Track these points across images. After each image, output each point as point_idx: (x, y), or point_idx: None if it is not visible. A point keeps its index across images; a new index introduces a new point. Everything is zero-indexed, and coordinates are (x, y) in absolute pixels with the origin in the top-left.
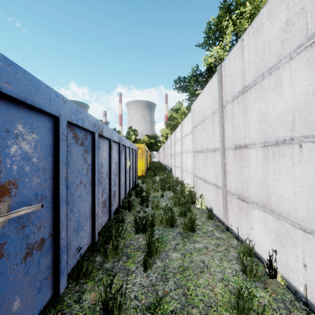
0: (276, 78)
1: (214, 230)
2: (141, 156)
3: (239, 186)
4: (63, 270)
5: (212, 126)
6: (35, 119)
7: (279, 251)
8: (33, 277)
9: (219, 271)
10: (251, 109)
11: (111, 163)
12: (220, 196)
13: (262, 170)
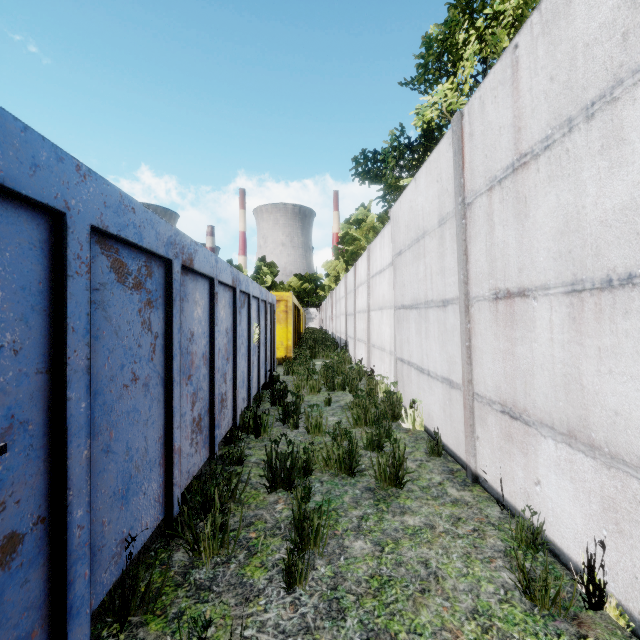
0: (607, 127)
1: (445, 481)
2: (283, 317)
3: (506, 385)
4: (78, 605)
5: (440, 250)
6: None
7: (612, 544)
8: None
9: (465, 590)
10: (538, 205)
11: (216, 331)
12: (457, 405)
13: (566, 349)
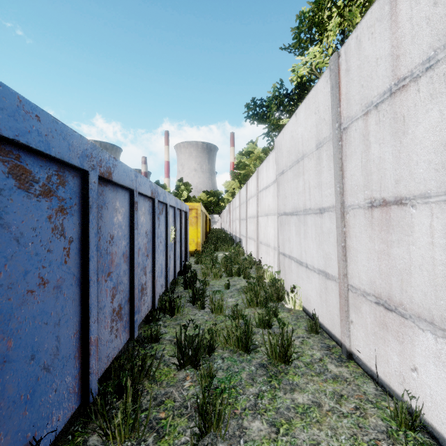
0: None
1: (324, 357)
2: (194, 221)
3: (381, 281)
4: None
5: (317, 168)
6: None
7: None
8: None
9: None
10: (418, 122)
11: (135, 234)
12: (332, 293)
13: None
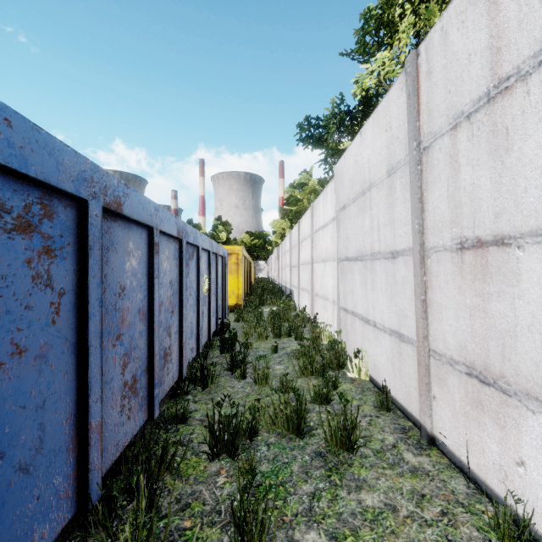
0: None
1: (399, 443)
2: (234, 268)
3: (474, 345)
4: None
5: (389, 200)
6: None
7: None
8: None
9: None
10: (527, 135)
11: (155, 284)
12: (408, 360)
13: None
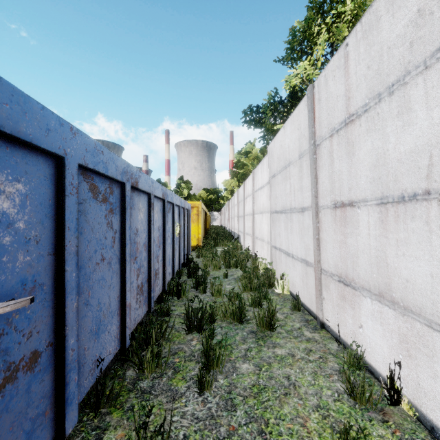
0: (401, 100)
1: (302, 327)
2: (195, 218)
3: (341, 264)
4: (71, 398)
5: (300, 174)
6: (21, 160)
7: (405, 363)
8: (18, 415)
9: (312, 394)
10: (360, 147)
11: (152, 228)
12: (311, 277)
13: (378, 240)
